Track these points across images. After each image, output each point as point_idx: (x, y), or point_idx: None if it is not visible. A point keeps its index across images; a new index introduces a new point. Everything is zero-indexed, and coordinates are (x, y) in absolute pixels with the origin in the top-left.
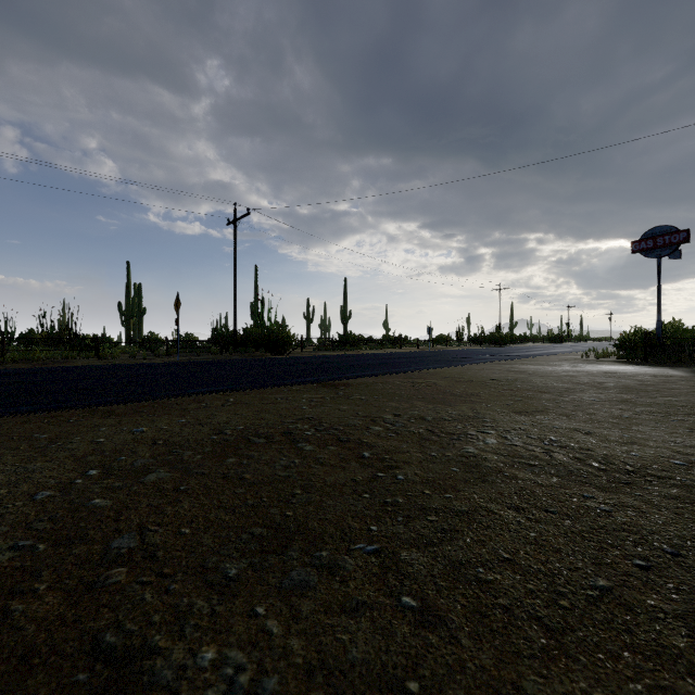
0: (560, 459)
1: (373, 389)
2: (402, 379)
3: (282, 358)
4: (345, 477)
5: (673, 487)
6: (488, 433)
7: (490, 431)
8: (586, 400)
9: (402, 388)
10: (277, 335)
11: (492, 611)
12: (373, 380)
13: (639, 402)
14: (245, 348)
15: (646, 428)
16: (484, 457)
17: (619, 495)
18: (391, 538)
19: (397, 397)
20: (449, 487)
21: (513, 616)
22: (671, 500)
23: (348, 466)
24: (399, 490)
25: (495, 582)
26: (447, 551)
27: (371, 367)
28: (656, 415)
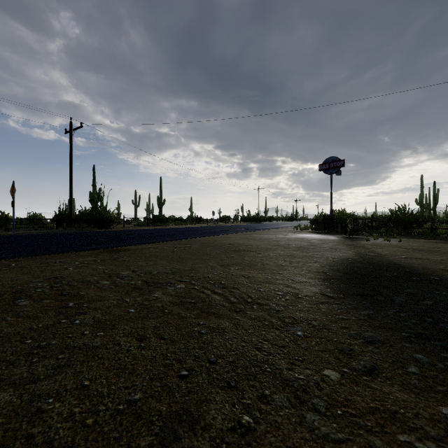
0: (213, 297)
1: (142, 252)
2: (171, 245)
3: (102, 232)
4: (26, 326)
5: (263, 310)
6: (183, 281)
7: (186, 280)
8: (271, 255)
9: (164, 251)
10: (103, 215)
11: (14, 443)
12: (149, 246)
13: (297, 255)
14: (79, 224)
15: (286, 272)
16: (162, 299)
17: (224, 320)
18: (5, 380)
19: (154, 258)
20: (111, 325)
21: (30, 444)
22: (252, 320)
23: (42, 316)
24: (64, 333)
25: (50, 411)
26: (41, 386)
27: (157, 237)
28: (300, 263)
